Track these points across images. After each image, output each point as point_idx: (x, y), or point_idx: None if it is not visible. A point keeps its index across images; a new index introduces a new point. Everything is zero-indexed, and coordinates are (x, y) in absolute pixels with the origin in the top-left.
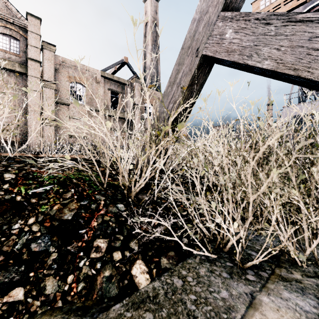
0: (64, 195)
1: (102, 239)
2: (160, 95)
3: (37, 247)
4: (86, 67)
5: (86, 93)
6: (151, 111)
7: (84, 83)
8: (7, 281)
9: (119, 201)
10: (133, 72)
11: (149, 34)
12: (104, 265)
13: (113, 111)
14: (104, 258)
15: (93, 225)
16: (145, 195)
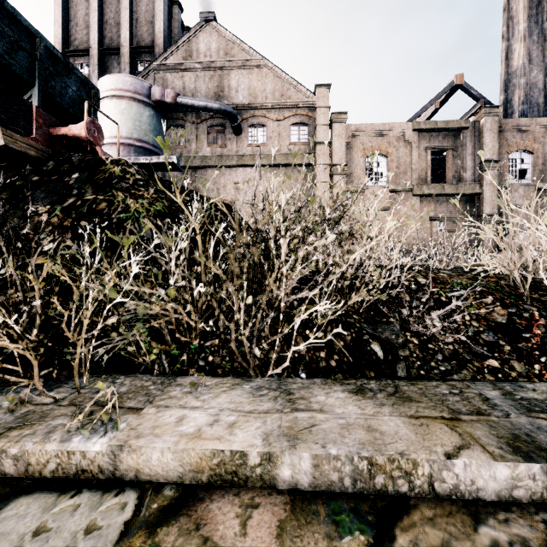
0: (483, 300)
1: None
2: None
3: (486, 338)
4: (389, 125)
5: (389, 166)
6: (527, 167)
7: (386, 152)
8: (480, 353)
9: None
10: (476, 96)
11: None
12: None
13: (435, 186)
14: None
15: (536, 332)
16: None
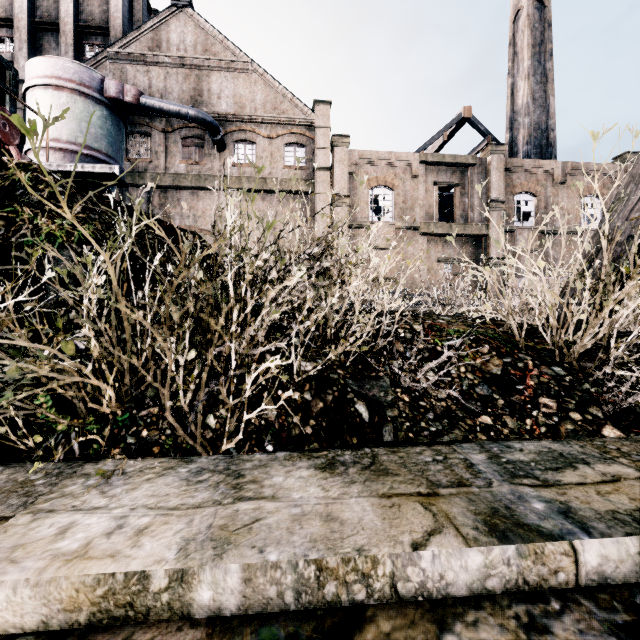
0: (480, 350)
1: (547, 399)
2: (555, 167)
3: (481, 391)
4: (395, 155)
5: (395, 201)
6: (531, 210)
7: (392, 185)
8: (473, 409)
9: (552, 364)
10: (484, 132)
11: (523, 35)
12: (562, 420)
13: (443, 225)
14: (559, 415)
15: (530, 383)
16: (589, 363)
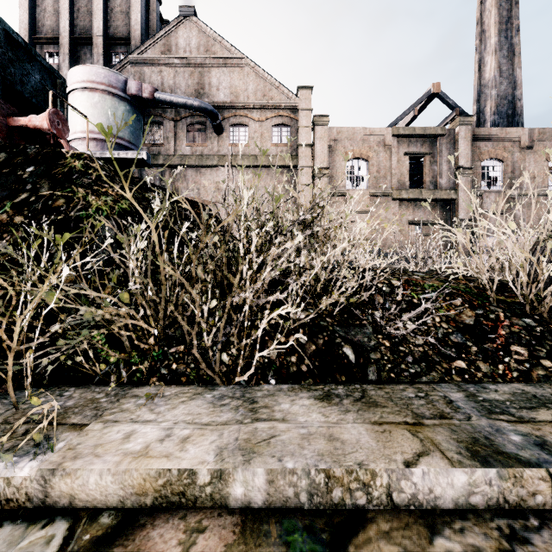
0: (453, 302)
1: (519, 347)
2: (522, 134)
3: (455, 339)
4: (370, 130)
5: (370, 170)
6: (498, 174)
7: (367, 157)
8: (448, 354)
9: (523, 316)
10: (452, 105)
11: (490, 14)
12: (534, 366)
13: (413, 191)
14: (530, 361)
15: (501, 333)
16: None
